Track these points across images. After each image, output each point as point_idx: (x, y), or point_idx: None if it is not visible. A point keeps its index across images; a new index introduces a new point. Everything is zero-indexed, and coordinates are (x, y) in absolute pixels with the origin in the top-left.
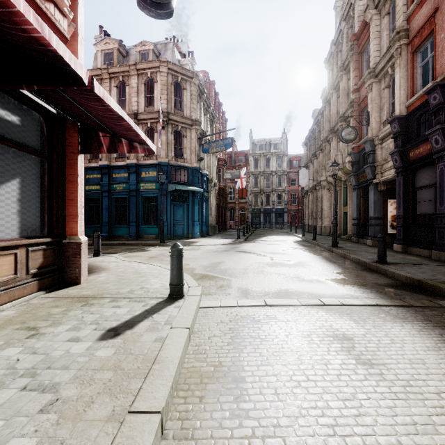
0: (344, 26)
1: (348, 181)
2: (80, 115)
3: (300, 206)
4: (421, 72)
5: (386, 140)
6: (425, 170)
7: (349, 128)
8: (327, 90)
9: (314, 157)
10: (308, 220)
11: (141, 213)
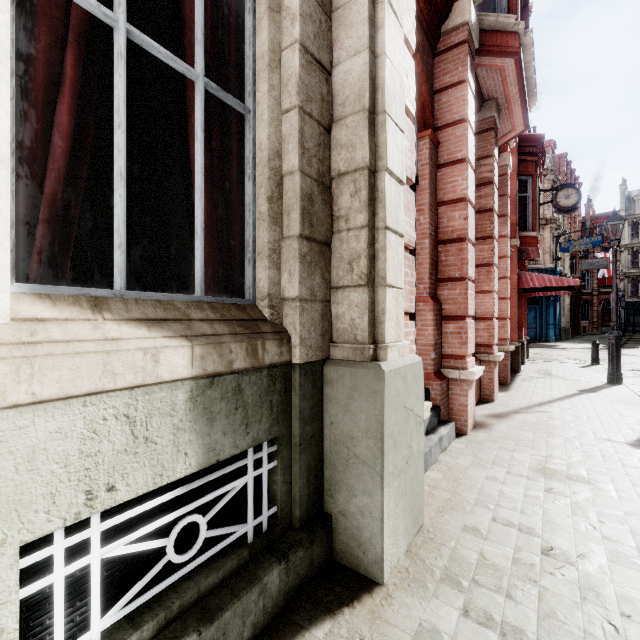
0: None
1: None
2: None
3: None
4: None
5: None
6: None
7: None
8: None
9: None
10: None
11: None
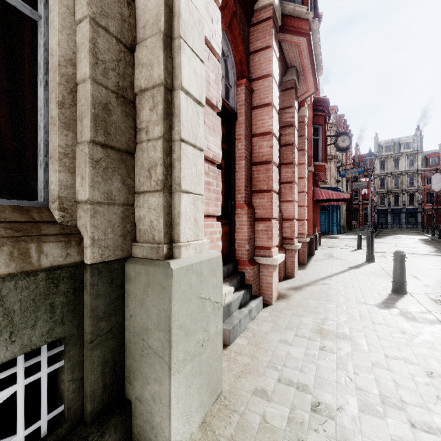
0: None
1: None
2: None
3: (438, 206)
4: None
5: None
6: None
7: None
8: None
9: None
10: None
11: None
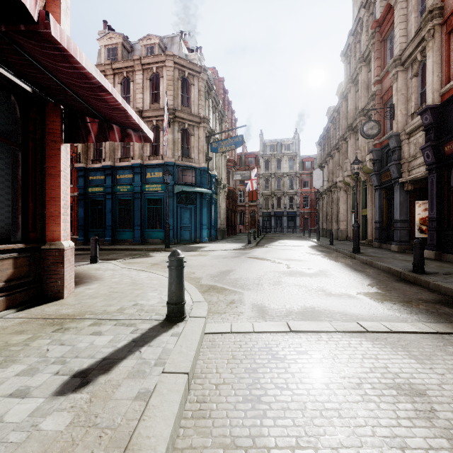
0: (364, 13)
1: (367, 181)
2: (57, 92)
3: (312, 210)
4: None
5: (414, 135)
6: None
7: (371, 123)
8: (344, 85)
9: (329, 157)
10: (322, 224)
11: (146, 216)
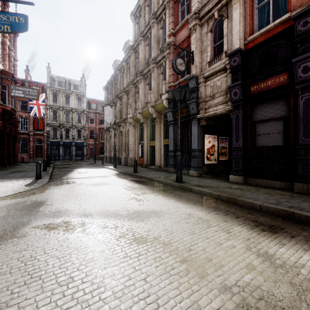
0: None
1: (158, 118)
2: None
3: (97, 141)
4: (258, 14)
5: (212, 78)
6: (268, 103)
7: (181, 59)
8: (133, 40)
9: (118, 98)
10: (109, 153)
11: None
